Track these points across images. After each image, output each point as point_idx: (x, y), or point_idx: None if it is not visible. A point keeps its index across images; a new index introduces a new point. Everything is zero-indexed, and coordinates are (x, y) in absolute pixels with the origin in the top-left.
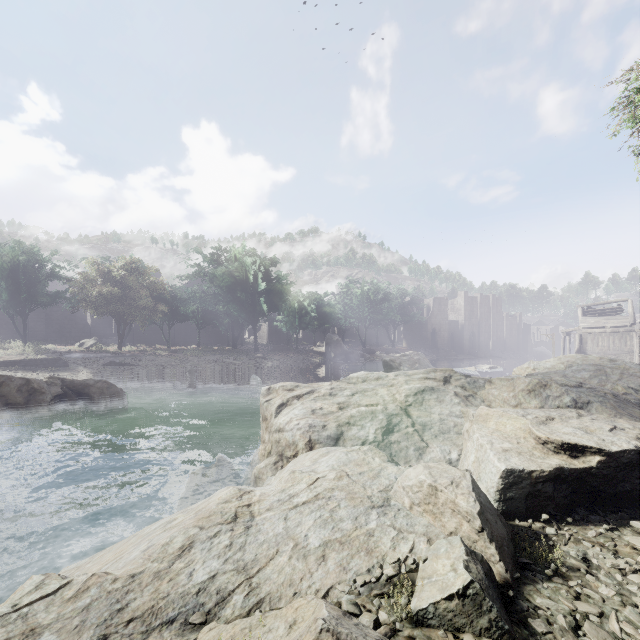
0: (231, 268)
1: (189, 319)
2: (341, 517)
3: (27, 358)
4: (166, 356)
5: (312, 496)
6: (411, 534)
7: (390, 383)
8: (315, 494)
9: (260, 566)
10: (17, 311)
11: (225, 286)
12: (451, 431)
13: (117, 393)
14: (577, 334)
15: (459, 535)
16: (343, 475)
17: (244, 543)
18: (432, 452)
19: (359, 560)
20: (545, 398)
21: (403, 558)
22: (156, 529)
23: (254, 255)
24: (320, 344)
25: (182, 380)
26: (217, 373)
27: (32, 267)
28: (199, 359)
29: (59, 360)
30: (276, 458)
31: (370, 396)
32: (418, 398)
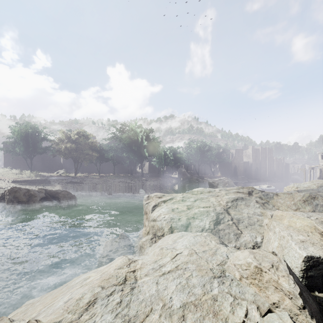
0: (130, 134)
1: (109, 160)
2: (194, 284)
3: (31, 179)
4: (97, 179)
5: (174, 267)
6: (243, 301)
7: (216, 194)
8: (176, 265)
9: (139, 321)
10: (28, 156)
11: (127, 143)
12: (255, 224)
13: (72, 197)
14: (318, 168)
15: (287, 312)
16: (193, 252)
17: (129, 301)
18: (245, 237)
19: (209, 321)
20: (315, 205)
21: (241, 322)
22: (77, 284)
23: (141, 127)
24: (175, 173)
25: (105, 191)
26: (122, 187)
27: (34, 135)
28: (114, 180)
29: (46, 180)
30: (152, 236)
31: (205, 202)
32: (234, 203)
